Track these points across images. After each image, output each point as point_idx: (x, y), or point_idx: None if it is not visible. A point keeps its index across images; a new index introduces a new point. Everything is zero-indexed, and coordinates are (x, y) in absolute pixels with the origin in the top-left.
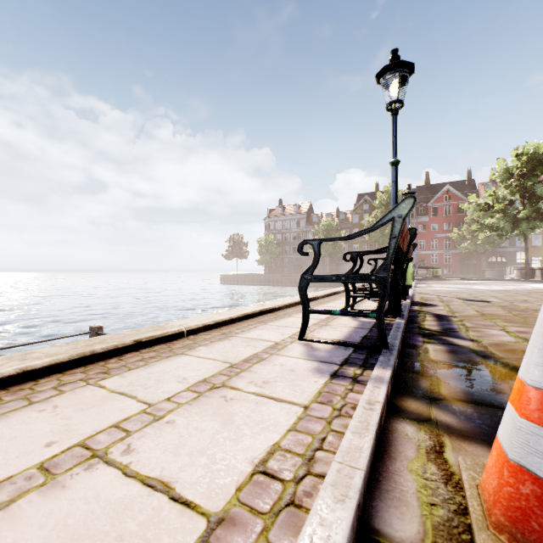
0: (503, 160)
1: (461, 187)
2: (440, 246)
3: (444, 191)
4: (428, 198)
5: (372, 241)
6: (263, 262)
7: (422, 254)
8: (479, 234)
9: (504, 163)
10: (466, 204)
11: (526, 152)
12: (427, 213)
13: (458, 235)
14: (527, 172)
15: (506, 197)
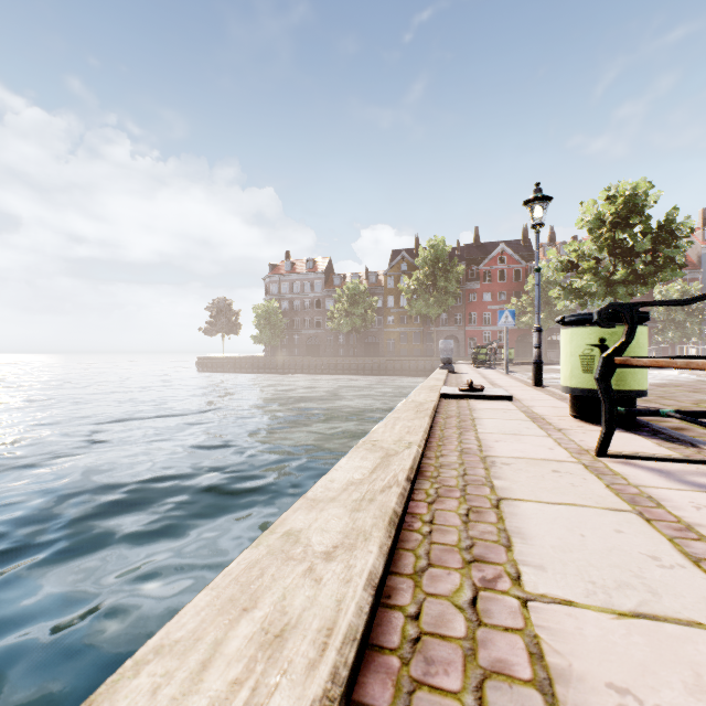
0: (593, 202)
1: (516, 247)
2: (494, 321)
3: (498, 251)
4: (478, 260)
5: (414, 312)
6: (262, 339)
7: (472, 331)
8: (559, 303)
9: (594, 206)
10: (543, 262)
11: (621, 193)
12: (478, 278)
13: (517, 307)
14: (620, 221)
15: (593, 254)
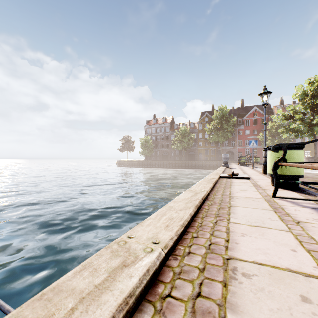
0: (301, 86)
1: (262, 108)
2: None
3: (253, 110)
4: (243, 115)
5: (211, 140)
6: (143, 153)
7: (240, 149)
8: (283, 135)
9: (302, 88)
10: (275, 116)
11: (316, 80)
12: (243, 123)
13: (263, 137)
14: (316, 94)
15: (301, 111)
